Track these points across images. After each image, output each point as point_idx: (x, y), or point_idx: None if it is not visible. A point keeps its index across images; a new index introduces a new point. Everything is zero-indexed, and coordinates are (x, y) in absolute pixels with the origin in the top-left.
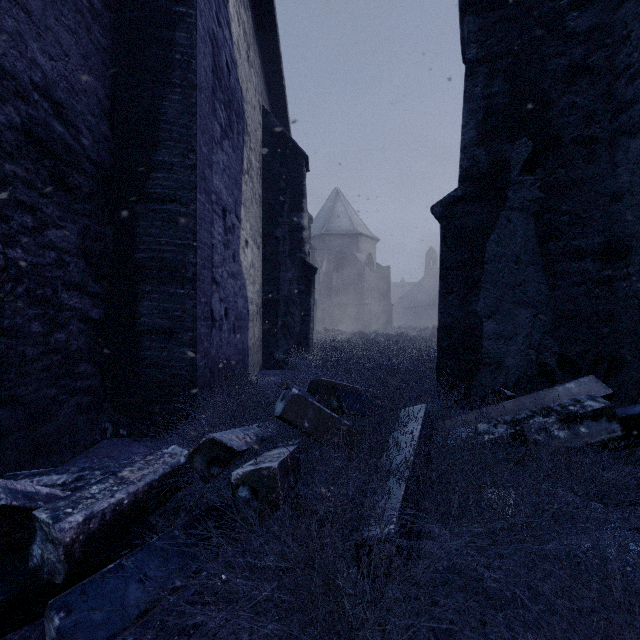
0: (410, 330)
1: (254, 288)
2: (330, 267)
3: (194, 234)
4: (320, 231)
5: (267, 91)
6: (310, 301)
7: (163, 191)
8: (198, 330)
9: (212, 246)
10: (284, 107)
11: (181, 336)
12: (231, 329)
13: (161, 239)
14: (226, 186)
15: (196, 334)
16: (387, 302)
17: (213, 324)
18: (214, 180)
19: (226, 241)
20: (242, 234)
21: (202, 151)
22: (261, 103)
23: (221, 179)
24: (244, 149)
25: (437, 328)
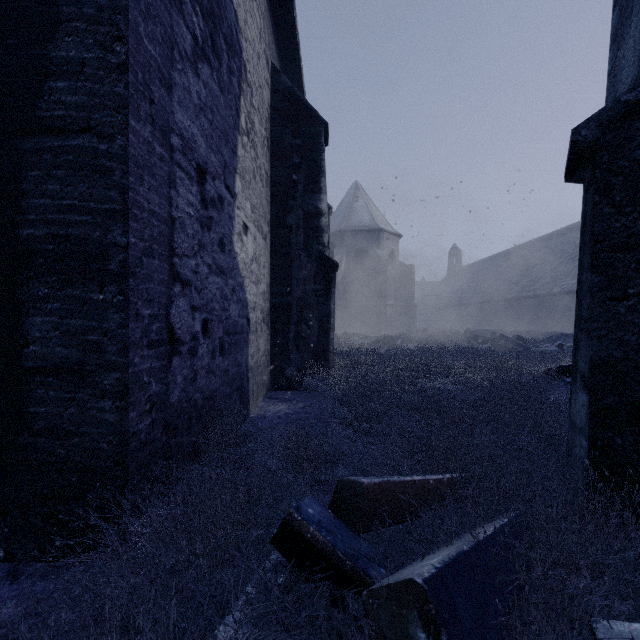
0: (439, 334)
1: (258, 289)
2: (349, 266)
3: (123, 191)
4: (339, 227)
5: (277, 50)
6: (330, 305)
7: (67, 113)
8: (131, 367)
9: (172, 220)
10: (298, 72)
11: (99, 379)
12: (216, 350)
13: (64, 201)
14: (206, 135)
15: (126, 375)
16: (411, 303)
17: (175, 349)
18: (177, 113)
19: (206, 218)
20: (238, 215)
21: (144, 47)
22: (269, 58)
23: (194, 120)
24: (241, 100)
25: (589, 368)
